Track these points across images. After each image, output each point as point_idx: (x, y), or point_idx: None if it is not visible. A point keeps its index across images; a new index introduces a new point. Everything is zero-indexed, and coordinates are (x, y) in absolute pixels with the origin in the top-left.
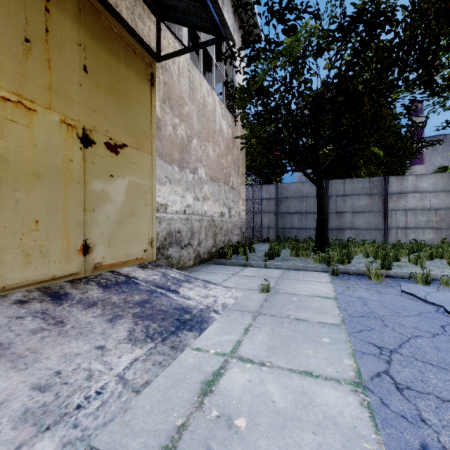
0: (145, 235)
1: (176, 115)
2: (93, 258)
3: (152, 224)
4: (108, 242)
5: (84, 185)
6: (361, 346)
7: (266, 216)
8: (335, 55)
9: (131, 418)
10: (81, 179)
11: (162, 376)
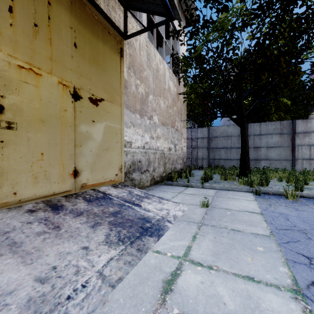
0: (116, 163)
1: (137, 78)
2: (81, 180)
3: (121, 156)
4: (91, 169)
5: (74, 128)
6: (292, 255)
7: (201, 150)
8: (256, 28)
9: (109, 310)
10: (72, 124)
11: (131, 274)
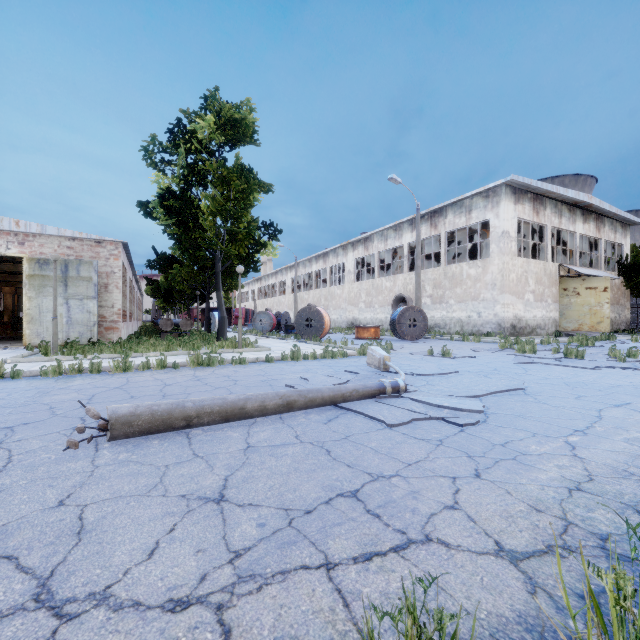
0: None
1: None
2: None
3: None
4: None
5: None
6: None
7: None
8: None
9: None
10: None
11: None
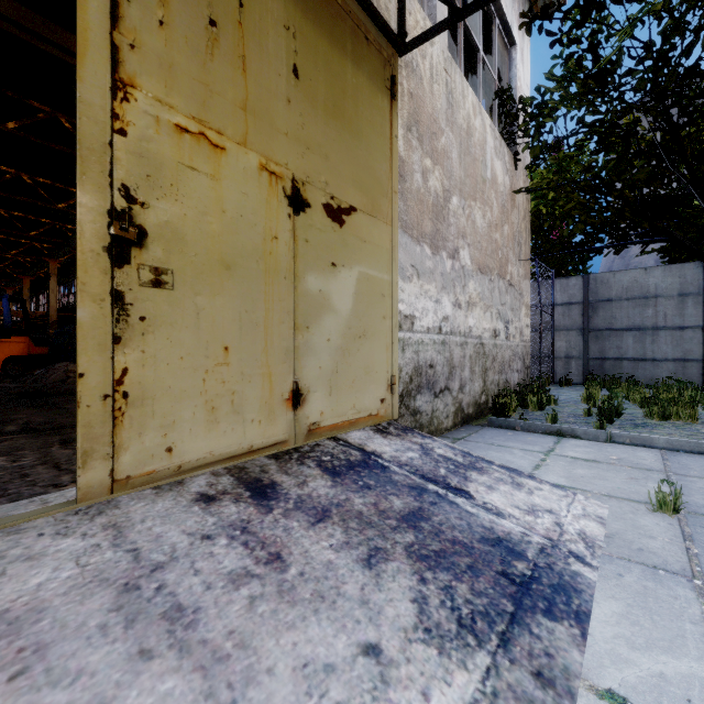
0: (382, 372)
1: (426, 153)
2: (307, 414)
3: (393, 352)
4: (328, 386)
5: (293, 283)
6: None
7: (563, 336)
8: None
9: None
10: (289, 272)
11: None
